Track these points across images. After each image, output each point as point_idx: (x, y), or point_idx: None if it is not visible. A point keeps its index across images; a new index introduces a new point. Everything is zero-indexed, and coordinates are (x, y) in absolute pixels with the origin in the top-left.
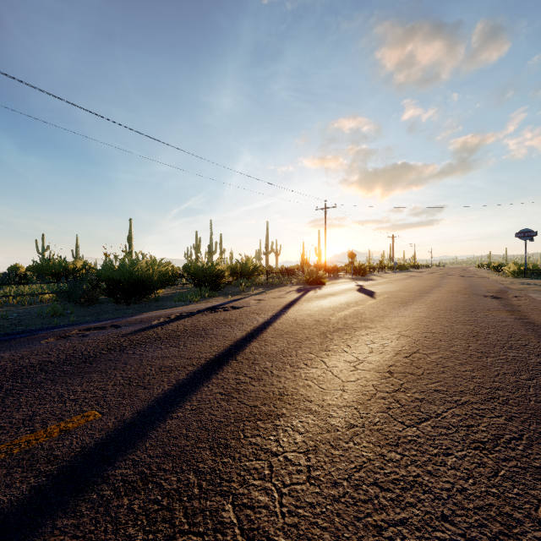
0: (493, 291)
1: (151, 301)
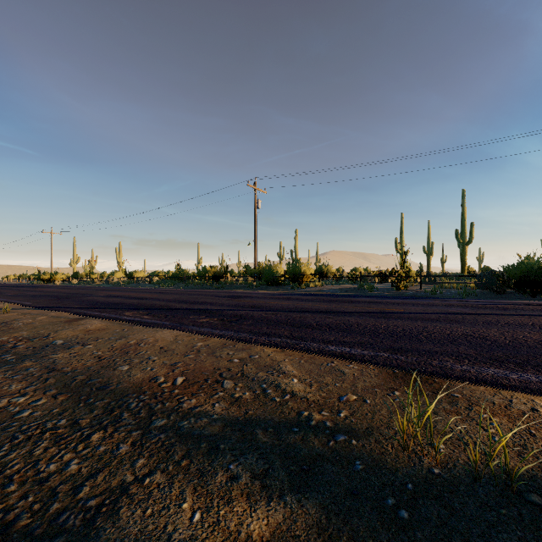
0: None
1: None
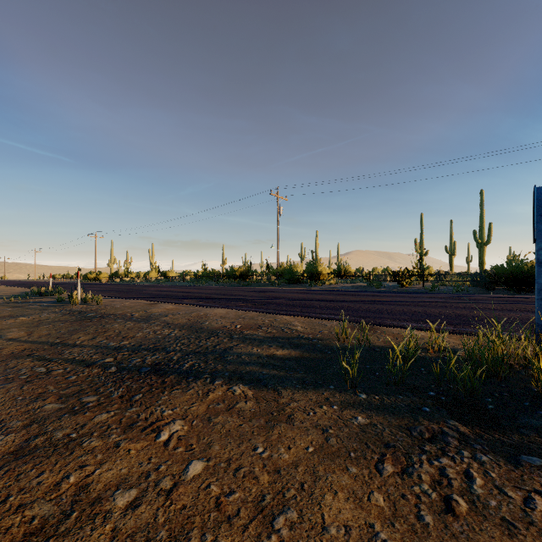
0: None
1: None
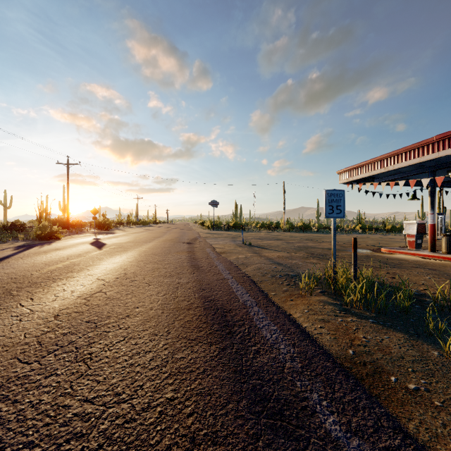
0: (190, 239)
1: None
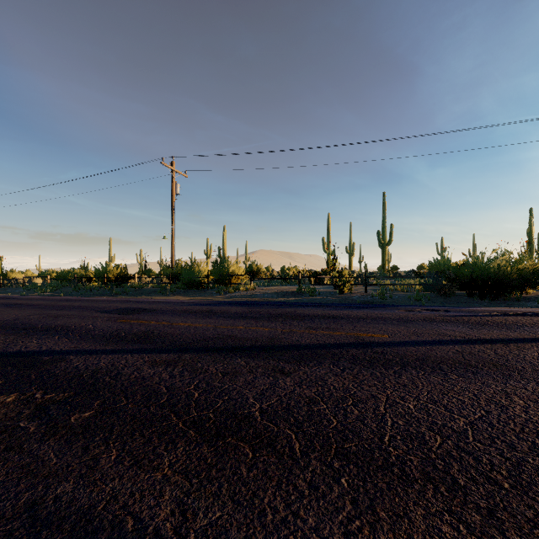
0: None
1: (512, 300)
